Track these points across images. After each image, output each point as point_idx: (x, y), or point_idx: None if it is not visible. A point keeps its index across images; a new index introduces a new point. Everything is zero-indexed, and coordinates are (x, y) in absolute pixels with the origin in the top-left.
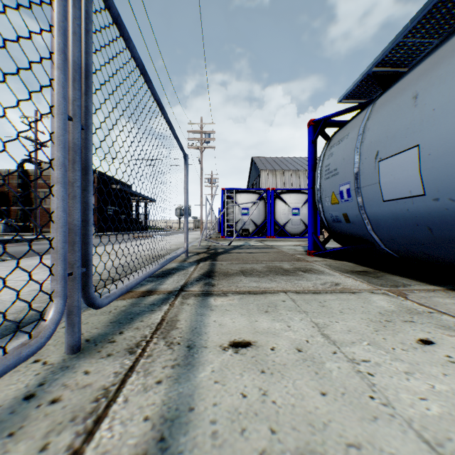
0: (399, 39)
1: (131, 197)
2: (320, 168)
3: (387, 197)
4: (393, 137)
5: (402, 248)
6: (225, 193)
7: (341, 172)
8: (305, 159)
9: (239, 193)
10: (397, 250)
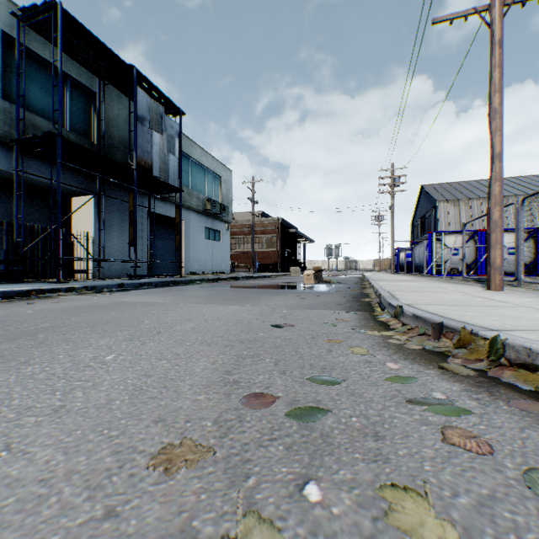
0: None
1: (297, 239)
2: None
3: None
4: None
5: None
6: (433, 236)
7: None
8: None
9: (447, 235)
10: None
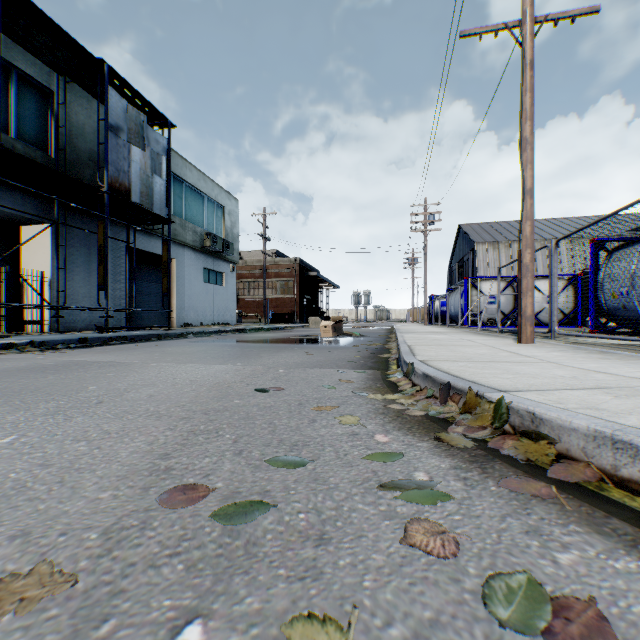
0: None
1: (318, 284)
2: (602, 274)
3: None
4: None
5: None
6: (469, 282)
7: (620, 280)
8: (541, 223)
9: (484, 282)
10: None
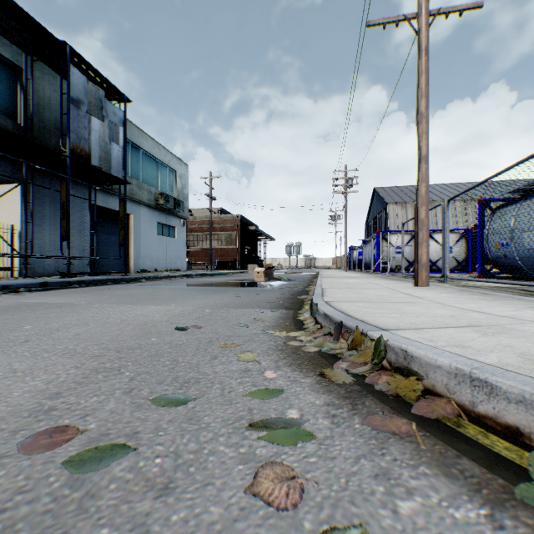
0: (531, 183)
1: (257, 236)
2: (487, 228)
3: (525, 247)
4: (527, 224)
5: (533, 269)
6: (380, 235)
7: (501, 233)
8: (440, 187)
9: (393, 235)
10: (532, 271)
